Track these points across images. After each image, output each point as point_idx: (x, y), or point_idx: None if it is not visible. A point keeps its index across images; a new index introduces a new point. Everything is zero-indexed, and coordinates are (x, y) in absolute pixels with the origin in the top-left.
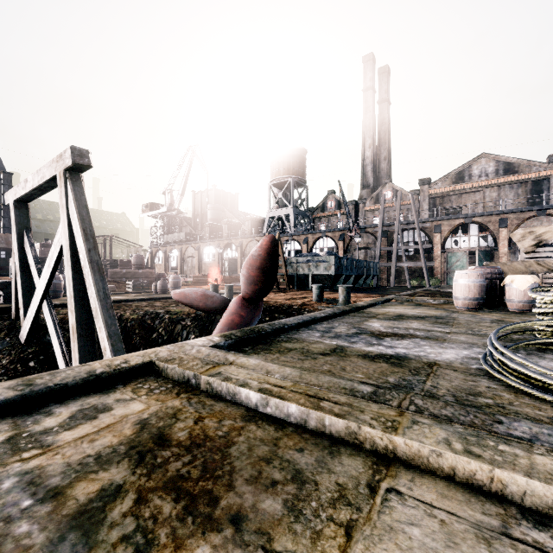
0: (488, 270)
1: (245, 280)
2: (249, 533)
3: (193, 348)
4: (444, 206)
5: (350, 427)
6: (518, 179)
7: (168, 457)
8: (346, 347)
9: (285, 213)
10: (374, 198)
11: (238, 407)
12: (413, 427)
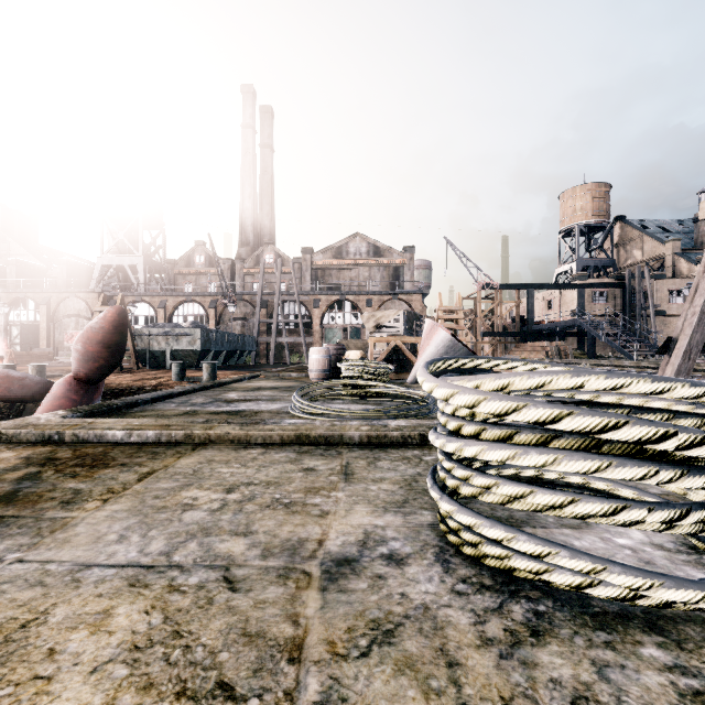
0: (335, 347)
1: (80, 356)
2: (131, 465)
3: (41, 419)
4: (325, 279)
5: (187, 433)
6: (383, 263)
7: (65, 462)
8: (199, 410)
9: (130, 263)
10: (255, 259)
11: (106, 443)
12: (220, 427)
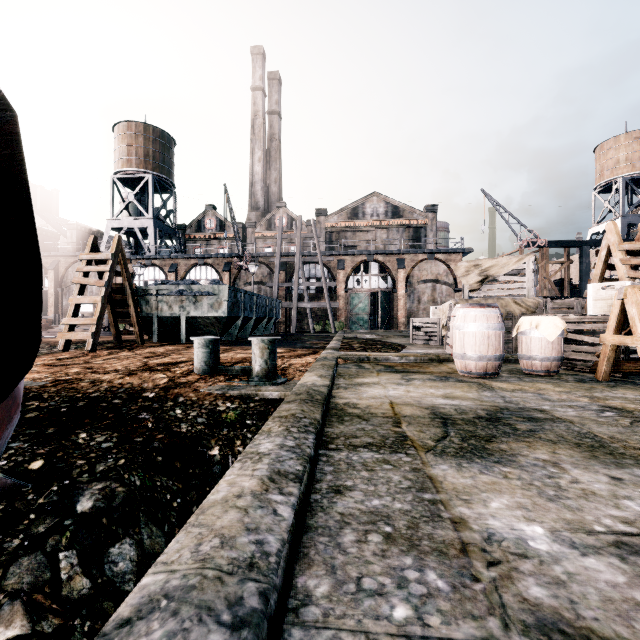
0: None
1: None
2: None
3: None
4: (340, 242)
5: None
6: (403, 223)
7: None
8: None
9: (140, 225)
10: (266, 223)
11: None
12: None
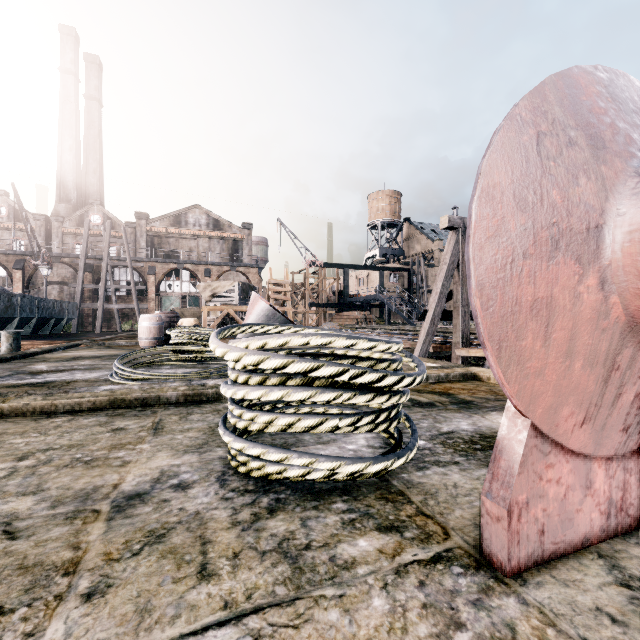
0: (169, 315)
1: None
2: None
3: None
4: (163, 246)
5: None
6: (223, 236)
7: None
8: None
9: None
10: (77, 219)
11: None
12: (18, 399)
